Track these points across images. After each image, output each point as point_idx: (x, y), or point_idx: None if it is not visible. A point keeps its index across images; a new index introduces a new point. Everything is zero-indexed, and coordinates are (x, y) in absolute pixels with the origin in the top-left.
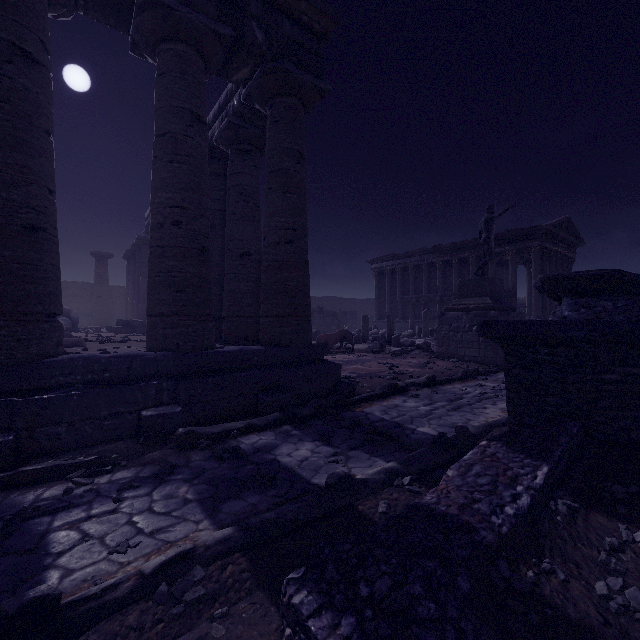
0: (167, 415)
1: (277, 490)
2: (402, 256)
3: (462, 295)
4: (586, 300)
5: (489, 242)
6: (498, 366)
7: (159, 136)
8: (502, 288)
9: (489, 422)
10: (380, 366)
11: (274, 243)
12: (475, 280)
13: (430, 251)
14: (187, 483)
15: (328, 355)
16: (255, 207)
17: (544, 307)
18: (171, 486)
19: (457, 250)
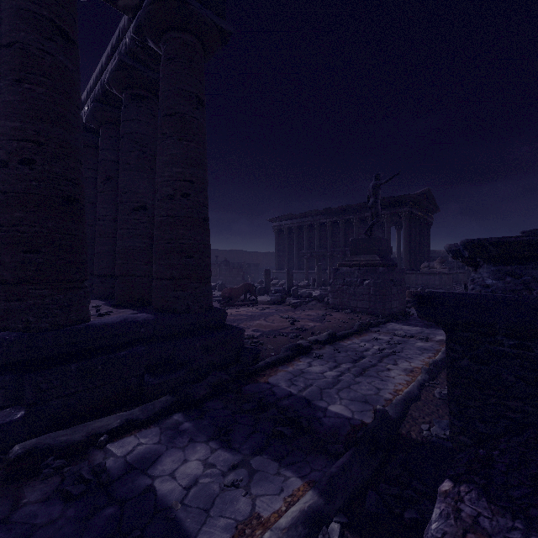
0: None
1: None
2: (298, 216)
3: (354, 252)
4: (511, 268)
5: (376, 206)
6: (386, 316)
7: (3, 46)
8: (387, 246)
9: (403, 396)
10: (282, 321)
11: (168, 196)
12: (365, 239)
13: (321, 213)
14: None
15: (233, 308)
16: (152, 158)
17: (411, 261)
18: None
19: (343, 212)
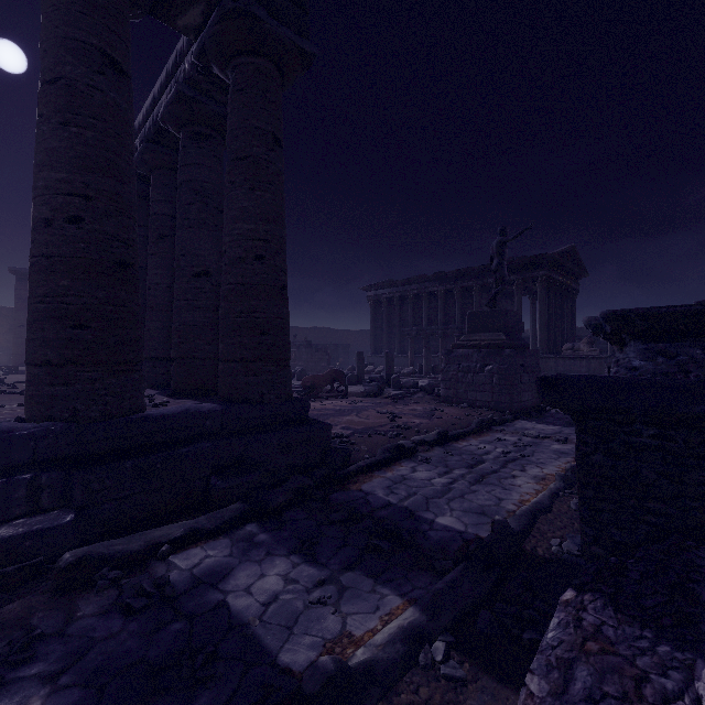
0: (44, 532)
1: (215, 692)
2: (400, 283)
3: (472, 329)
4: (664, 346)
5: (502, 269)
6: (513, 412)
7: (46, 83)
8: (516, 322)
9: (530, 506)
10: (380, 417)
11: (238, 259)
12: (487, 312)
13: (431, 278)
14: (46, 686)
15: (316, 401)
16: (217, 212)
17: (550, 342)
18: (8, 701)
19: (460, 278)
